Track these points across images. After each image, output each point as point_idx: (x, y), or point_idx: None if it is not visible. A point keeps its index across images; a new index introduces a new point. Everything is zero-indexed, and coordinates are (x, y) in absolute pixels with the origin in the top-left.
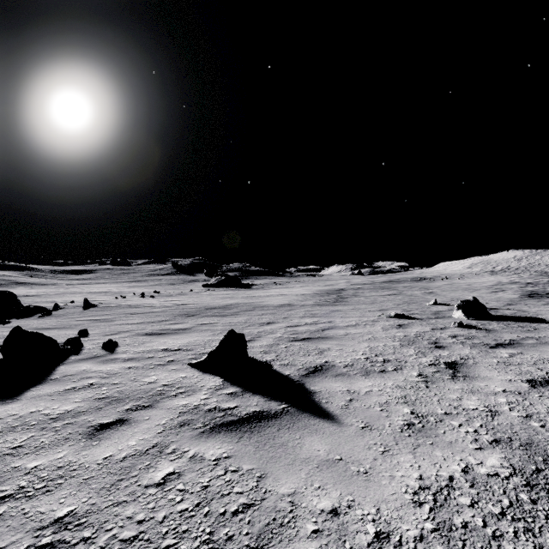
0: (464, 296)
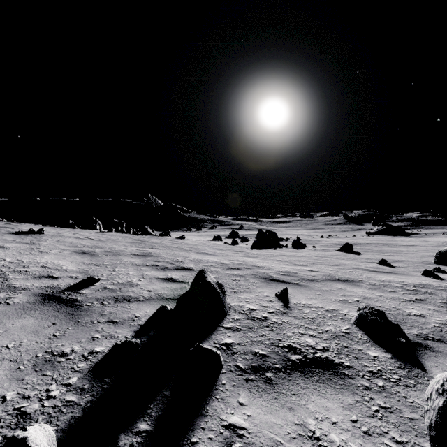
0: None
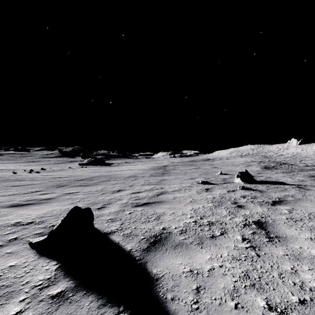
0: (233, 169)
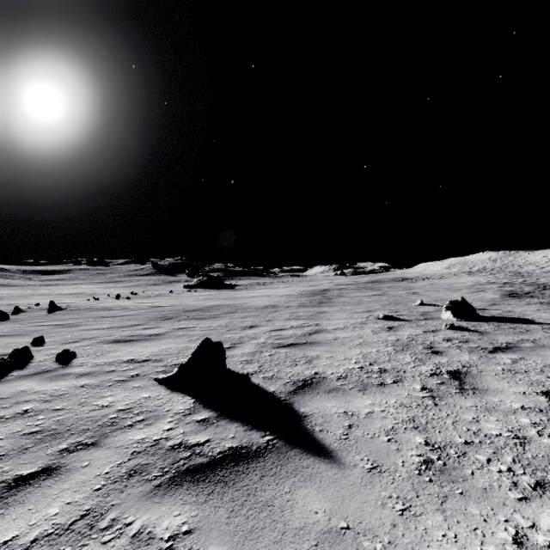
0: (447, 296)
